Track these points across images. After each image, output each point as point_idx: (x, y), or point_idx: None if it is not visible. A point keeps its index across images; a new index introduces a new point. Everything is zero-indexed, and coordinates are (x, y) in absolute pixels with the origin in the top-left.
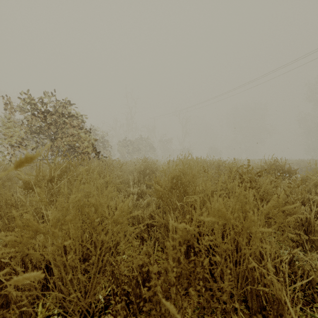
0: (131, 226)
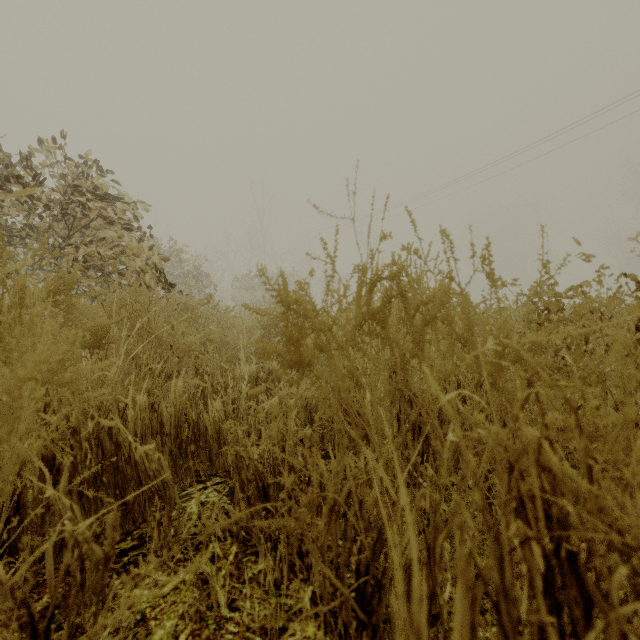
0: (220, 482)
